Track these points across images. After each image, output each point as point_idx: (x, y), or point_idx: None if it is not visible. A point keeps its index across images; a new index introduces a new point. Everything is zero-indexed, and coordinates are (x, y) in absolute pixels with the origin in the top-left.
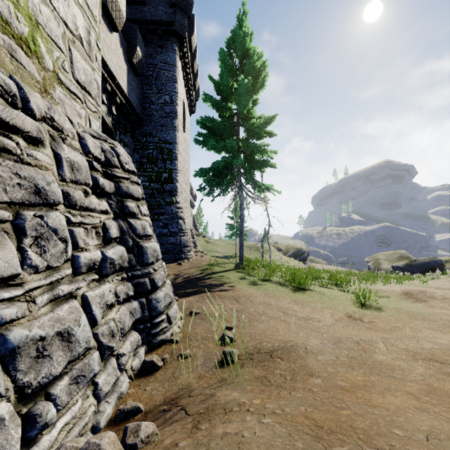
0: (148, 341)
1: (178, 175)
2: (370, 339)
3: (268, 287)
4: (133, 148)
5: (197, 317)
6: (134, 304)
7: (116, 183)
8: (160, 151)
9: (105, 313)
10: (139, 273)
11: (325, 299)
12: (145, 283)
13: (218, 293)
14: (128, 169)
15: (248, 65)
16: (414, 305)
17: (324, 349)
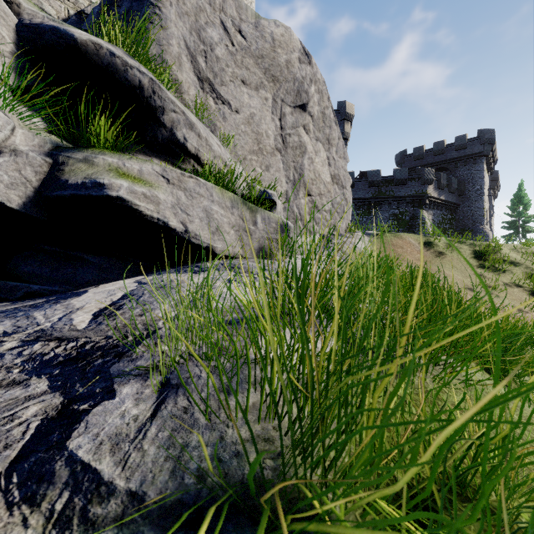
0: None
1: None
2: None
3: None
4: None
5: None
6: None
7: None
8: None
9: None
10: None
11: None
12: None
13: None
14: None
15: (522, 202)
16: None
17: None
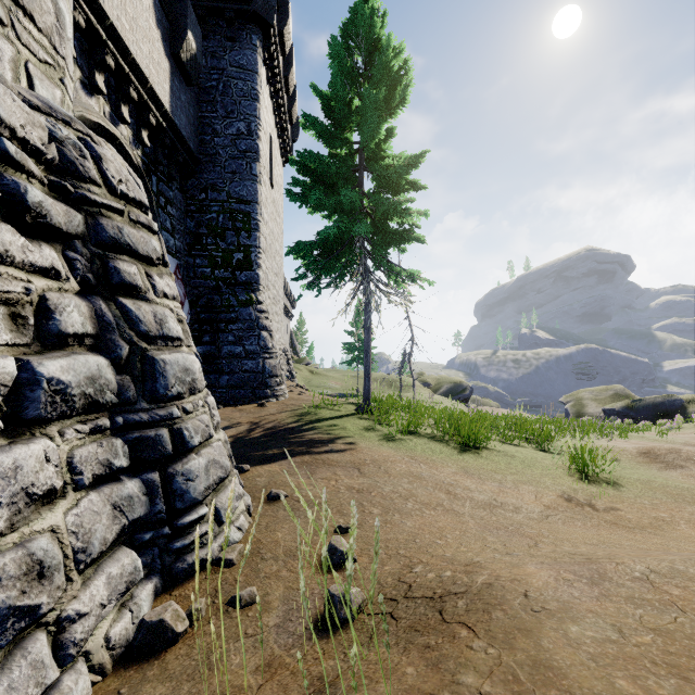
0: (163, 566)
1: (262, 257)
2: (671, 568)
3: (414, 445)
4: (183, 209)
5: (281, 505)
6: (128, 487)
7: (90, 216)
8: (230, 215)
9: (25, 518)
10: (145, 417)
11: (516, 465)
12: (158, 438)
13: (325, 456)
14: (124, 194)
15: (379, 66)
16: (665, 474)
17: (574, 601)
